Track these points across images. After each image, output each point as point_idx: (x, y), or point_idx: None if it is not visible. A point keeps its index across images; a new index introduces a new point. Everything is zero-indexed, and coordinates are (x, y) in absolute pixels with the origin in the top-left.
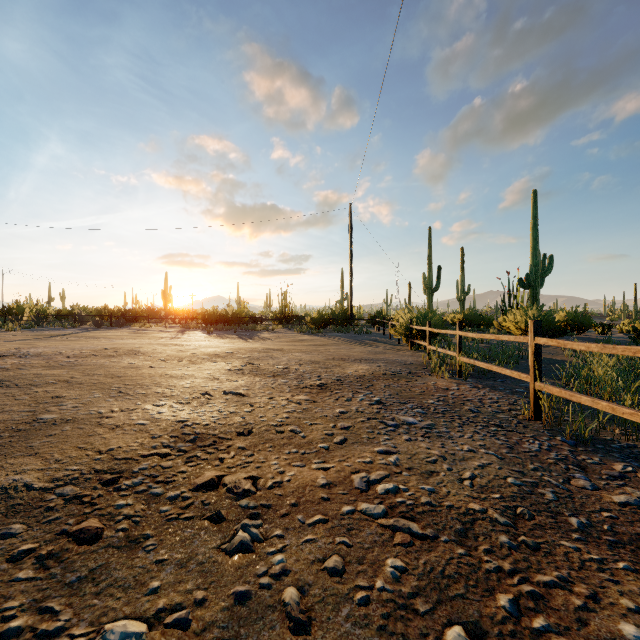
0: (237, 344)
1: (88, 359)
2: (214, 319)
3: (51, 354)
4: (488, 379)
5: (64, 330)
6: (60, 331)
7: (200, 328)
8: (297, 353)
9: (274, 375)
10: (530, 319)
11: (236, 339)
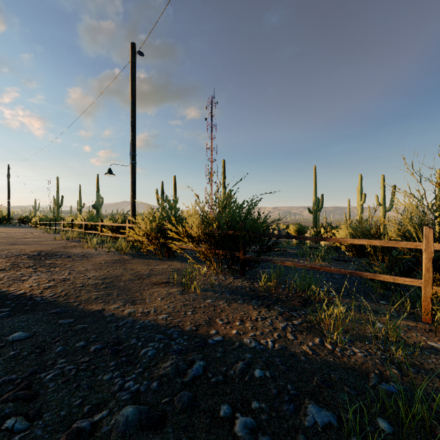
0: None
1: None
2: None
3: None
4: None
5: None
6: None
7: None
8: None
9: None
10: None
11: None
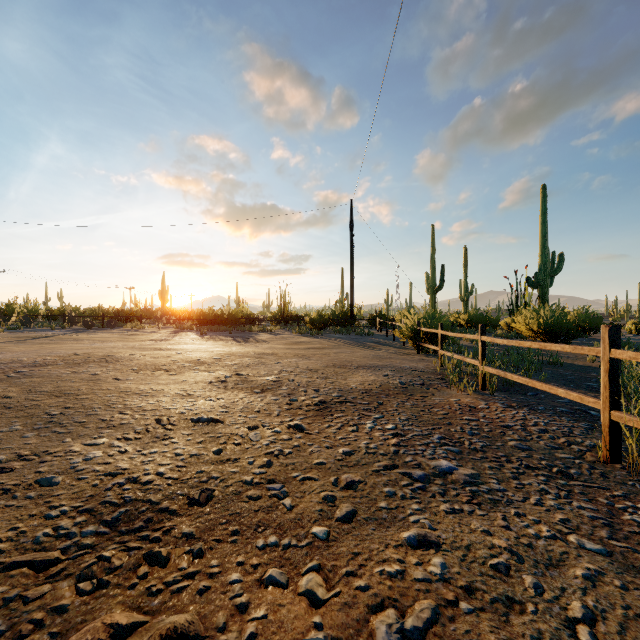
0: (229, 348)
1: (46, 368)
2: (209, 320)
3: (8, 362)
4: (516, 392)
5: (51, 331)
6: (45, 332)
7: (195, 329)
8: (293, 358)
9: (263, 389)
10: (543, 320)
11: (230, 341)
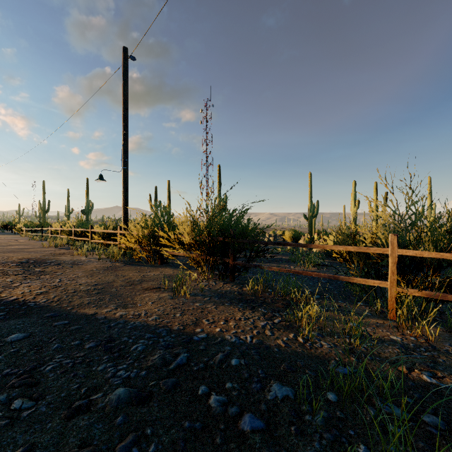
0: None
1: None
2: None
3: None
4: None
5: None
6: None
7: None
8: None
9: None
10: None
11: None
